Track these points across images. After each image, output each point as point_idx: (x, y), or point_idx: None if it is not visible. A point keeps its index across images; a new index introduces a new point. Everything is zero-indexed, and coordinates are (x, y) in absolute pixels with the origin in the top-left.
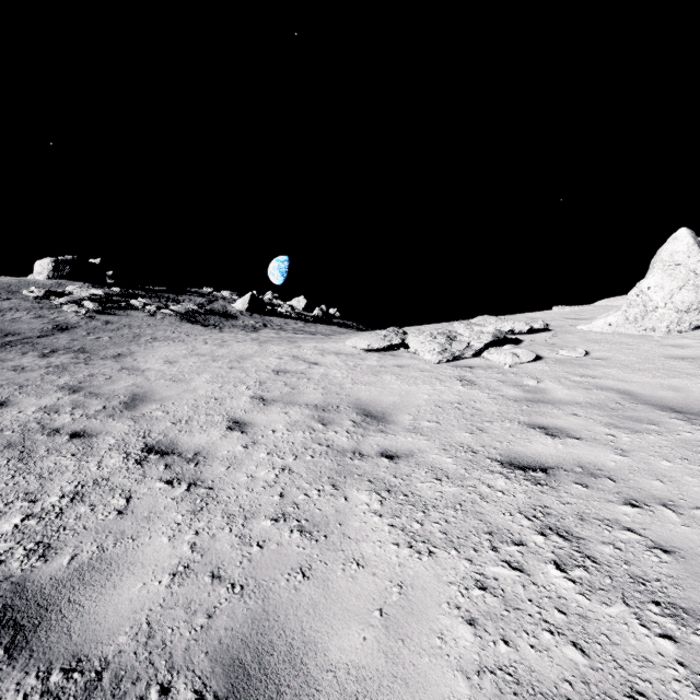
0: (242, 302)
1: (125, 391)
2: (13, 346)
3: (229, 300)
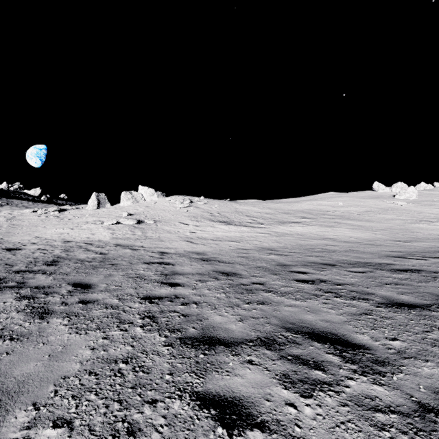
0: None
1: None
2: None
3: None
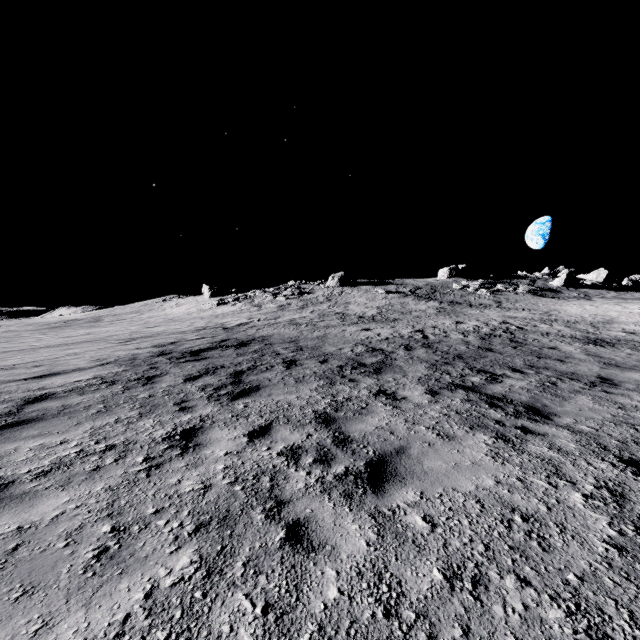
0: (558, 280)
1: (591, 317)
2: (504, 308)
3: (542, 279)
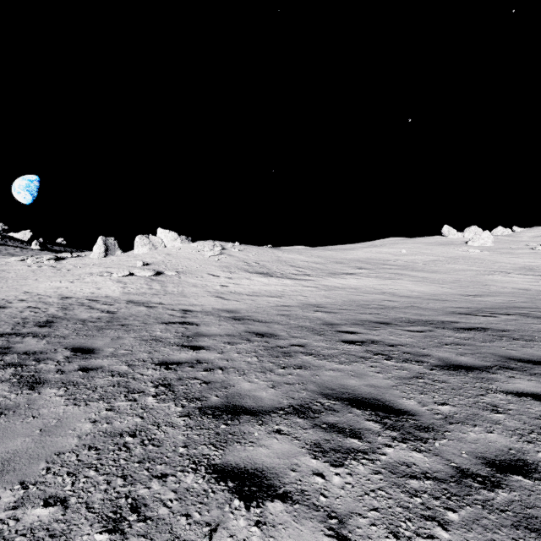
0: None
1: None
2: None
3: None
